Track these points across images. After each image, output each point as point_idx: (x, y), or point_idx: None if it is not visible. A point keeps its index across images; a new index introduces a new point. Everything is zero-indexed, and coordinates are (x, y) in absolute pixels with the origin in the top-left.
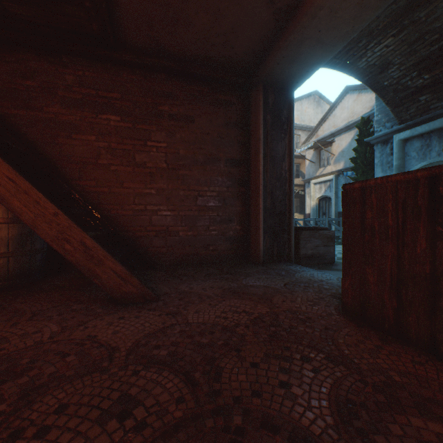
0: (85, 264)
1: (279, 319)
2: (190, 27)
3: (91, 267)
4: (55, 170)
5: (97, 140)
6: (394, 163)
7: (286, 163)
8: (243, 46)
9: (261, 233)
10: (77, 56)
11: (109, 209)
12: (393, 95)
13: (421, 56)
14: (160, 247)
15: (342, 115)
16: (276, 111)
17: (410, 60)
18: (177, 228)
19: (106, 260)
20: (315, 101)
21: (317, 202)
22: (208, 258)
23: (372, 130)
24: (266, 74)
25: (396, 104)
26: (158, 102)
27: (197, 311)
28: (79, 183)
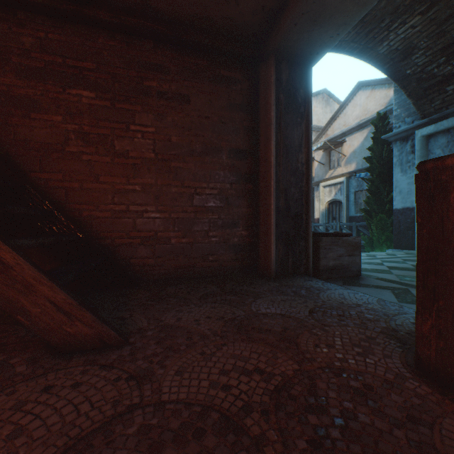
0: (2, 291)
1: (318, 391)
2: None
3: (13, 296)
4: (7, 159)
5: (64, 121)
6: (416, 161)
7: (302, 154)
8: (251, 1)
9: (272, 240)
10: (37, 12)
11: (80, 209)
12: (416, 85)
13: (451, 38)
14: (147, 258)
15: (354, 113)
16: (291, 89)
17: (439, 43)
18: (168, 234)
19: (39, 285)
20: (324, 100)
21: (326, 206)
22: (206, 271)
23: (387, 128)
24: (280, 40)
25: (419, 95)
26: (144, 76)
27: (180, 371)
28: (41, 176)
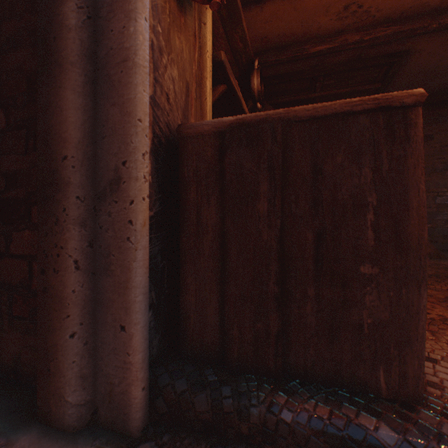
0: None
1: None
2: (445, 76)
3: None
4: None
5: None
6: None
7: None
8: None
9: None
10: None
11: None
12: None
13: None
14: None
15: None
16: None
17: None
18: None
19: None
20: None
21: None
22: (446, 246)
23: None
24: None
25: None
26: None
27: None
28: None
